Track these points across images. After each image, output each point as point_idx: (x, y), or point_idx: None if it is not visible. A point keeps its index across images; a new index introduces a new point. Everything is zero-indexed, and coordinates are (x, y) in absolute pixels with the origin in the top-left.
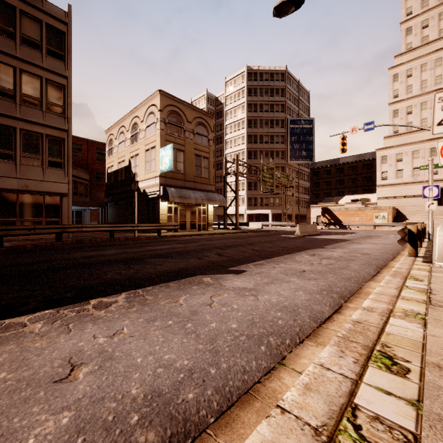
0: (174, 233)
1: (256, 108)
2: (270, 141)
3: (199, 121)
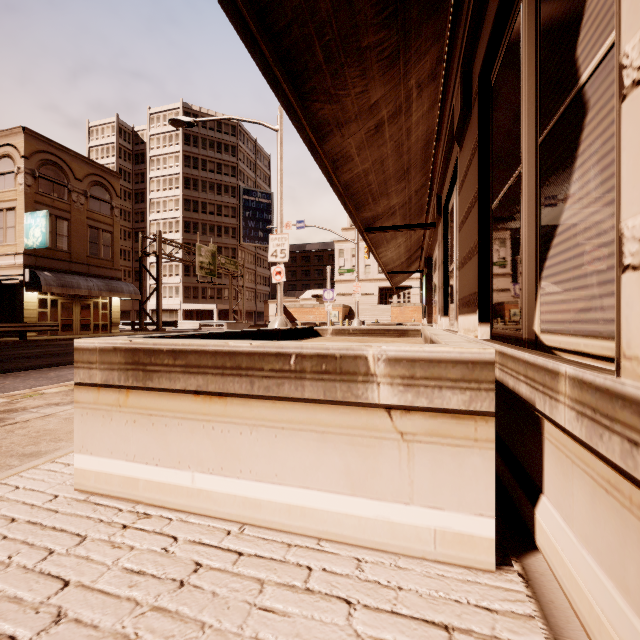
0: (51, 337)
1: (197, 163)
2: (217, 212)
3: (95, 180)
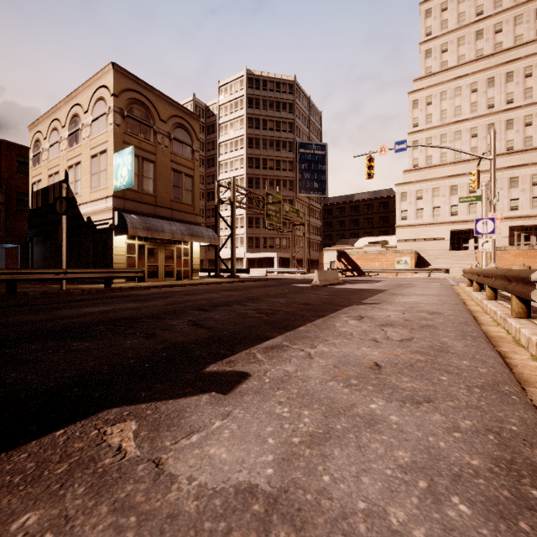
0: (137, 284)
1: (258, 124)
2: (275, 167)
3: (178, 122)
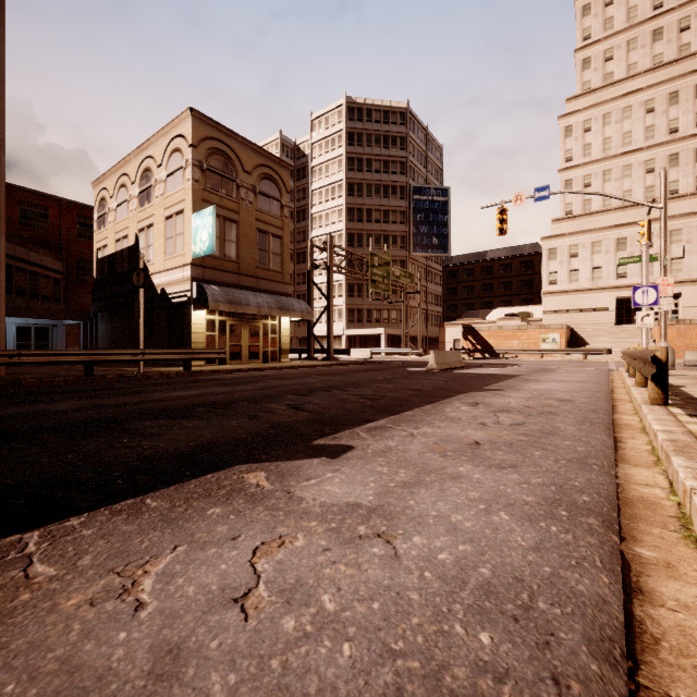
0: (219, 367)
1: (361, 165)
2: (383, 219)
3: (264, 172)
